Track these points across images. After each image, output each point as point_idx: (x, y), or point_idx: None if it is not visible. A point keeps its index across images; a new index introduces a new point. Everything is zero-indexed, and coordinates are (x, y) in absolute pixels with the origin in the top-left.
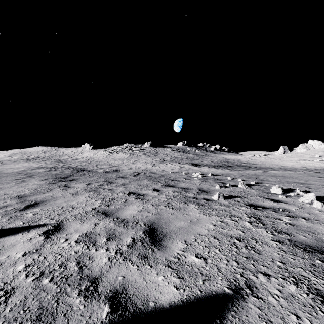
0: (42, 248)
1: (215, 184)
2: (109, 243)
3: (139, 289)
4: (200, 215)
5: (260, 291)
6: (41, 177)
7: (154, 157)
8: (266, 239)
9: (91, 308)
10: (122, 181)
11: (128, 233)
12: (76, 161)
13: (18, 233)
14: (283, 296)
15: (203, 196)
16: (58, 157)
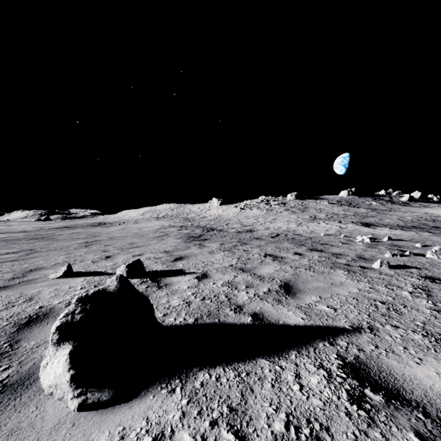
0: (199, 286)
1: (387, 251)
2: (248, 289)
3: (273, 315)
4: (346, 280)
5: (380, 332)
6: (176, 236)
7: (301, 214)
8: (420, 307)
9: (240, 317)
10: (258, 243)
11: (264, 285)
12: (203, 219)
13: (178, 275)
14: (401, 338)
15: (360, 263)
16: (186, 215)
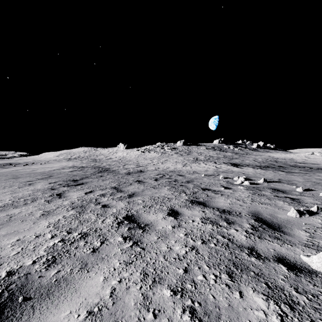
0: None
1: (281, 203)
2: None
3: None
4: None
5: None
6: (55, 179)
7: (187, 156)
8: None
9: None
10: (134, 189)
11: None
12: (108, 160)
13: None
14: None
15: (272, 243)
16: (95, 157)
